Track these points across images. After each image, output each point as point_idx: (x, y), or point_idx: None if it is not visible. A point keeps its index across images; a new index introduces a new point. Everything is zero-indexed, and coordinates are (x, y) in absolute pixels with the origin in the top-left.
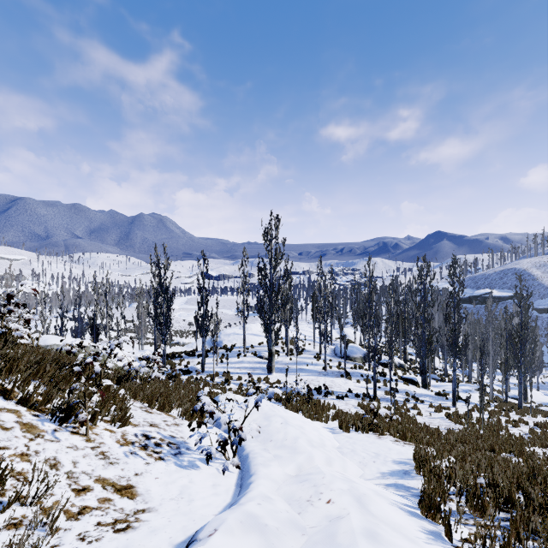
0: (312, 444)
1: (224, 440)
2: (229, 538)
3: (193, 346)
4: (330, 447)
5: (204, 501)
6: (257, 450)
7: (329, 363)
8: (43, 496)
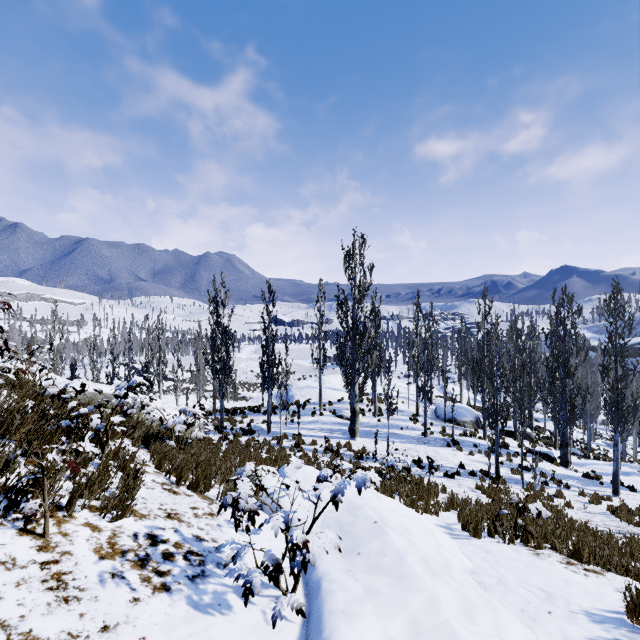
0: (430, 569)
1: (275, 564)
2: None
3: (258, 400)
4: (460, 571)
5: None
6: (335, 574)
7: (429, 427)
8: None
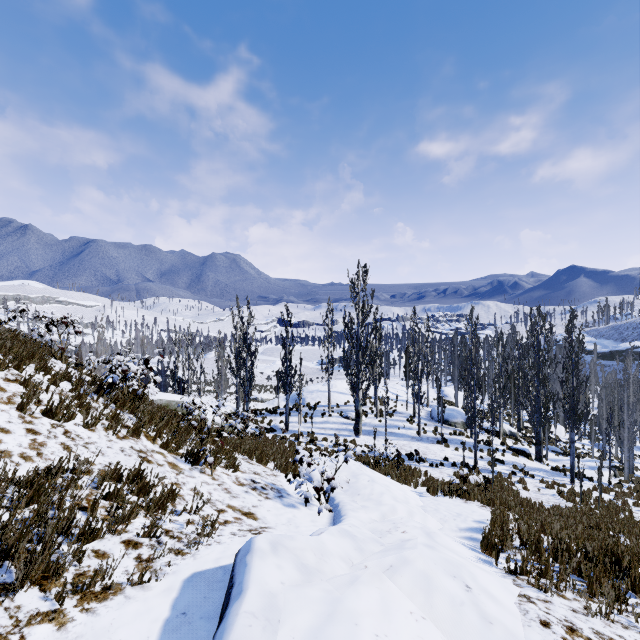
0: (396, 500)
1: (320, 487)
2: (332, 537)
3: (274, 403)
4: (414, 505)
5: (307, 528)
6: (346, 501)
7: (423, 427)
8: (201, 509)
